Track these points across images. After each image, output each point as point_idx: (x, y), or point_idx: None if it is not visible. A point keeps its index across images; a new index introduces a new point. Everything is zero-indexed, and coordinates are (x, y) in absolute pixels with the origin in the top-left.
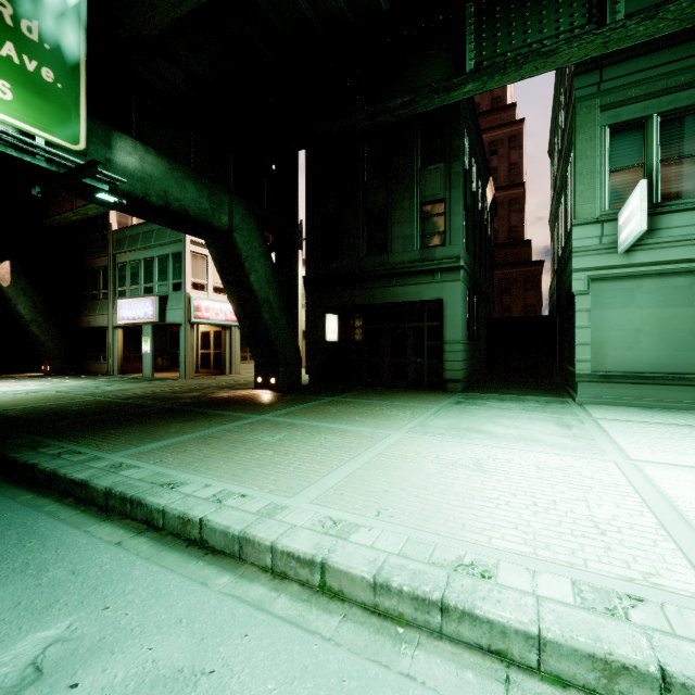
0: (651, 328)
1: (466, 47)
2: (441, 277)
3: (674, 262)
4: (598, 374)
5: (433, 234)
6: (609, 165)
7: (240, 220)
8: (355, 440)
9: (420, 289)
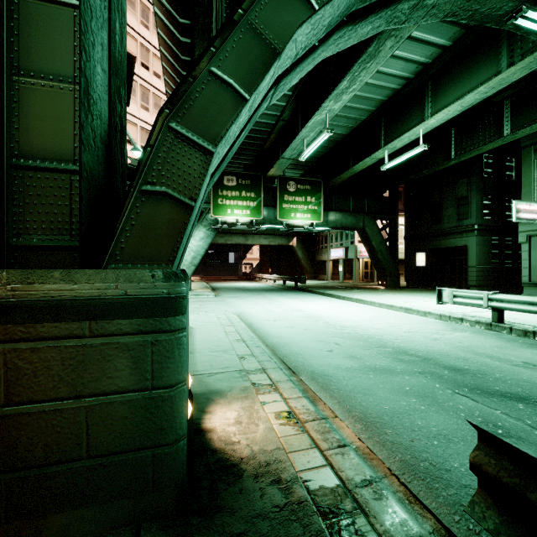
0: None
1: (451, 146)
2: (466, 234)
3: None
4: (532, 282)
5: (463, 213)
6: None
7: (368, 223)
8: (382, 294)
9: (456, 241)
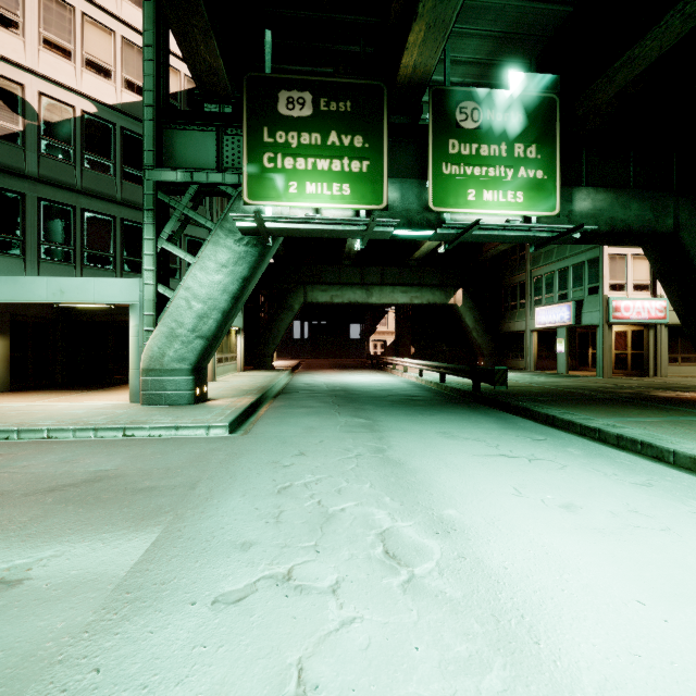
0: None
1: None
2: None
3: None
4: None
5: None
6: None
7: (687, 218)
8: None
9: None
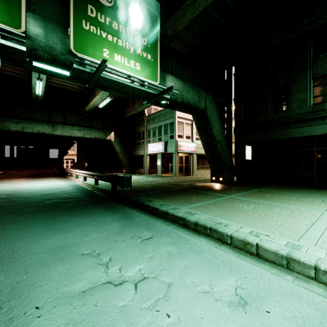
0: None
1: None
2: None
3: None
4: None
5: (323, 95)
6: None
7: (209, 104)
8: (302, 213)
9: (312, 128)
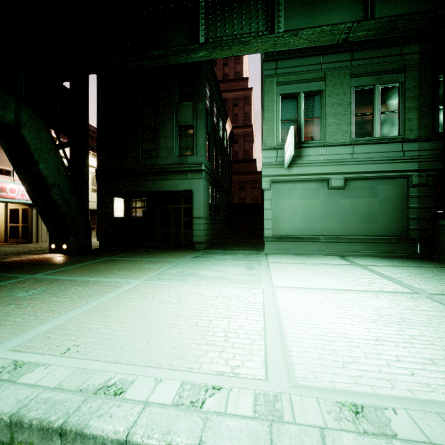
0: (300, 210)
1: (200, 27)
2: (191, 175)
3: (310, 174)
4: (275, 236)
5: (186, 147)
6: (281, 117)
7: (28, 120)
8: (100, 289)
9: (178, 183)
